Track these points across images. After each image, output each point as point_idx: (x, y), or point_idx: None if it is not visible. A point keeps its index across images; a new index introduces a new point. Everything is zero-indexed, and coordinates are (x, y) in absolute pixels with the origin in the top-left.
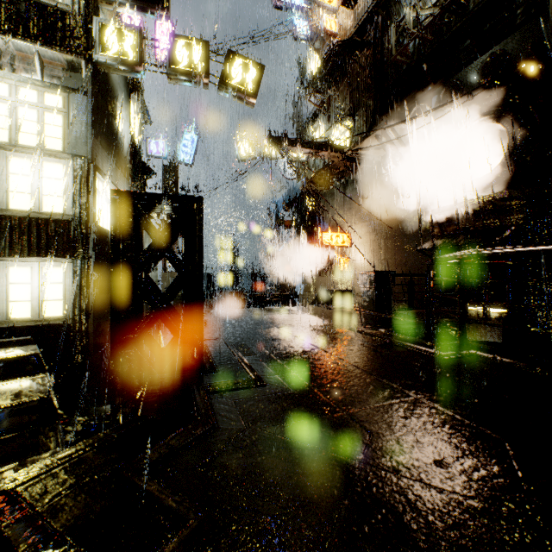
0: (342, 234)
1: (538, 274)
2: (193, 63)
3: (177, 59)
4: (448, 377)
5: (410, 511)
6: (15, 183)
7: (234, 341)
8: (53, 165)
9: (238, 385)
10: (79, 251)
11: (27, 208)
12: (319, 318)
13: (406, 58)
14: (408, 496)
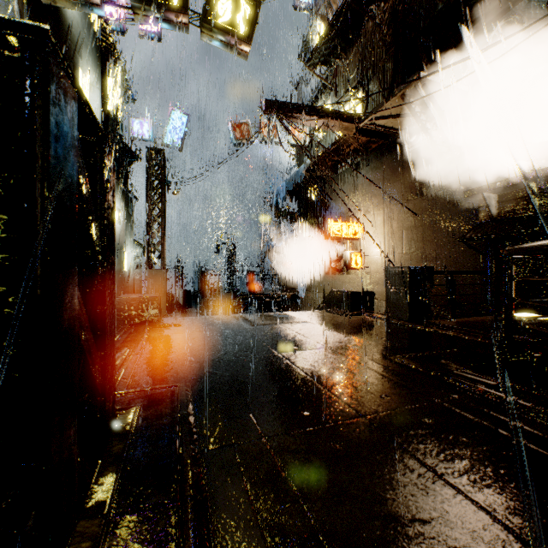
0: (354, 224)
1: None
2: None
3: None
4: None
5: None
6: None
7: (200, 389)
8: None
9: None
10: None
11: None
12: (336, 333)
13: None
14: None
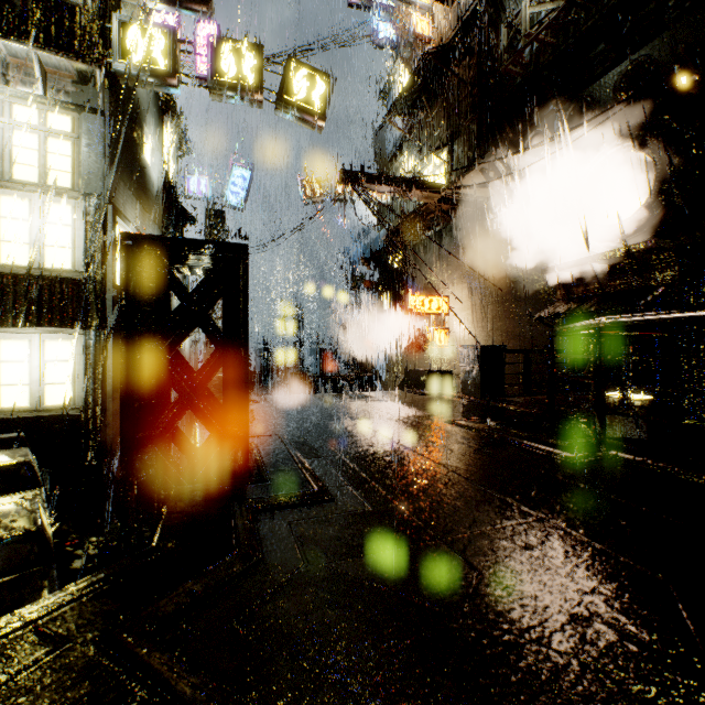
0: (438, 297)
1: (695, 350)
2: (243, 74)
3: (221, 68)
4: (583, 488)
5: (541, 697)
6: (9, 230)
7: (293, 438)
8: (59, 206)
9: (295, 500)
10: (93, 319)
11: (24, 263)
12: (407, 407)
13: (521, 68)
14: (536, 672)
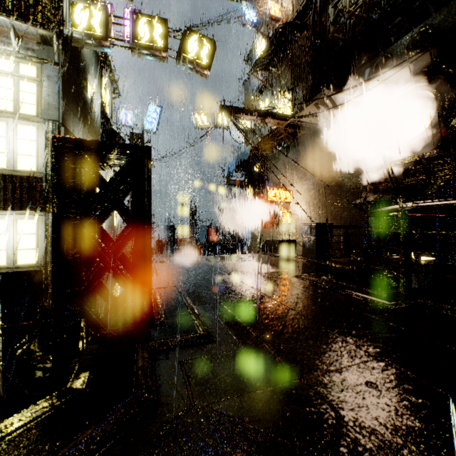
0: (285, 191)
1: None
2: (154, 38)
3: (139, 34)
4: (403, 330)
5: None
6: None
7: (187, 288)
8: (27, 127)
9: (186, 341)
10: (51, 205)
11: (2, 166)
12: (266, 265)
13: (342, 35)
14: None
